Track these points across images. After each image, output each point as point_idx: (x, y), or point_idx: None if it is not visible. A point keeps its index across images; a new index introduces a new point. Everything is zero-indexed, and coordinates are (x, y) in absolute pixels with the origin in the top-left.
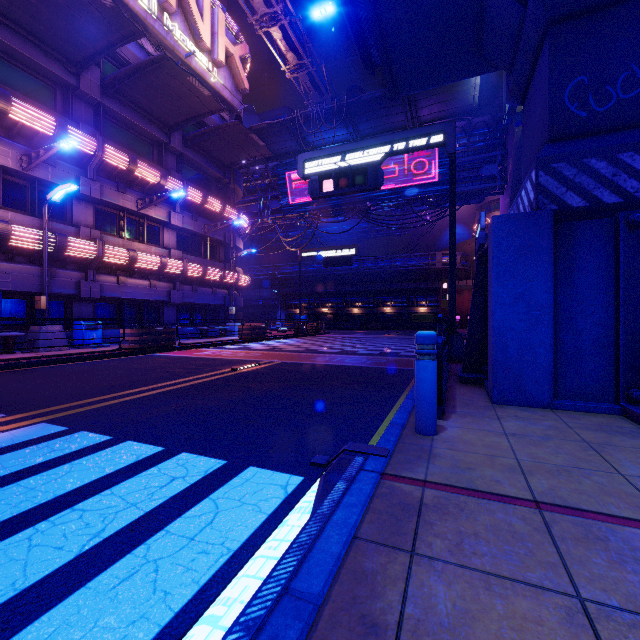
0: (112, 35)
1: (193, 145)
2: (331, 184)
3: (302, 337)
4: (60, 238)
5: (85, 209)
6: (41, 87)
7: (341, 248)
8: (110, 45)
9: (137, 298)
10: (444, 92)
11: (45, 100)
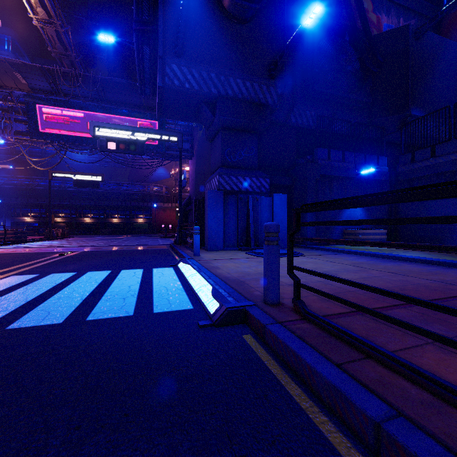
0: None
1: None
2: (114, 145)
3: (55, 240)
4: None
5: None
6: None
7: (90, 175)
8: None
9: None
10: None
11: None
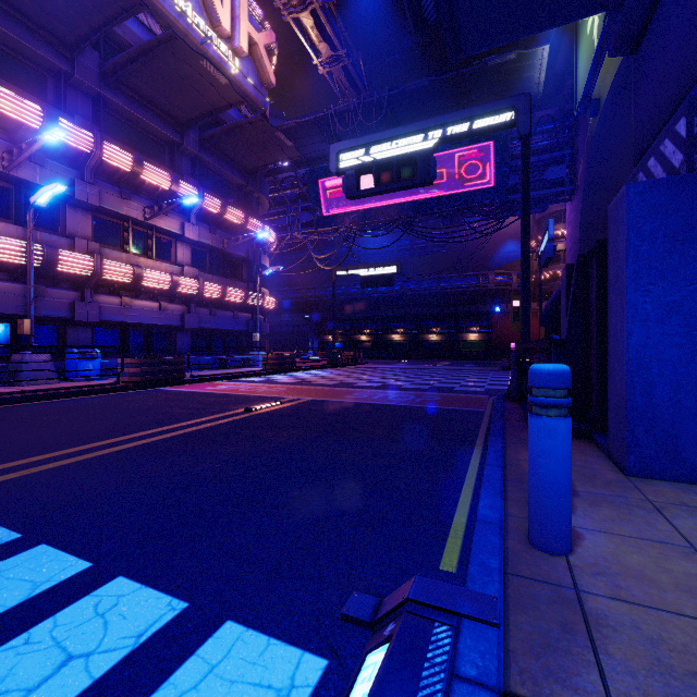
0: (109, 8)
1: (211, 146)
2: (371, 180)
3: (336, 368)
4: (49, 250)
5: (82, 218)
6: (29, 73)
7: (381, 265)
8: (108, 21)
9: (144, 322)
10: (503, 80)
11: (33, 89)
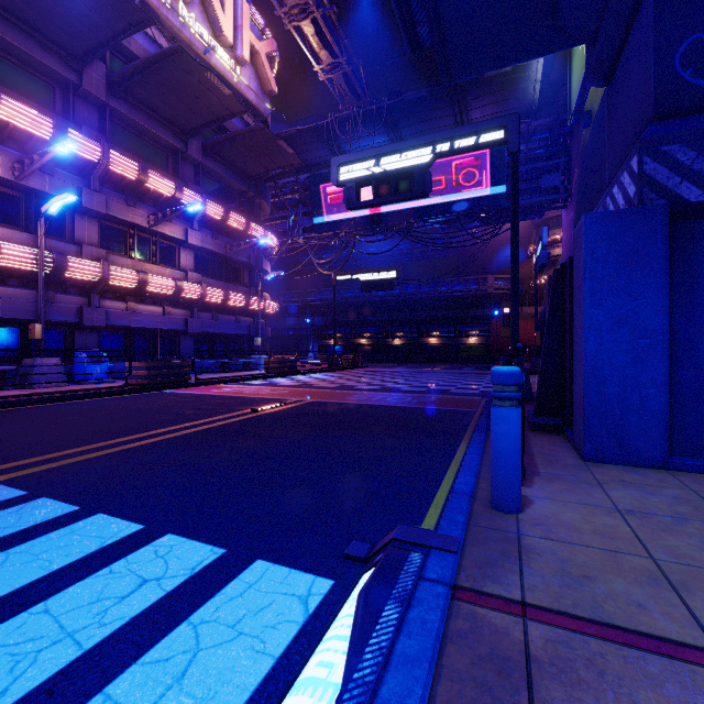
0: (117, 23)
1: (213, 154)
2: (370, 192)
3: (337, 371)
4: (58, 257)
5: (89, 225)
6: (38, 85)
7: (381, 270)
8: (115, 35)
9: (149, 327)
10: (499, 90)
11: (42, 100)
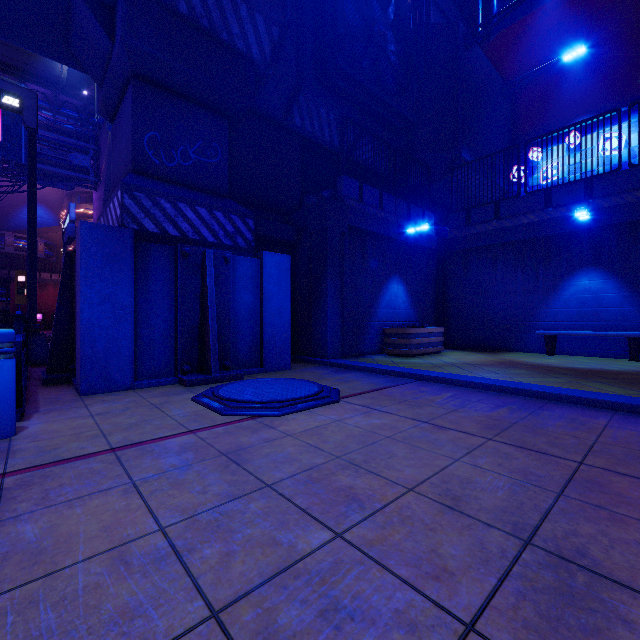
0: None
1: None
2: None
3: None
4: None
5: None
6: None
7: None
8: None
9: None
10: None
11: None
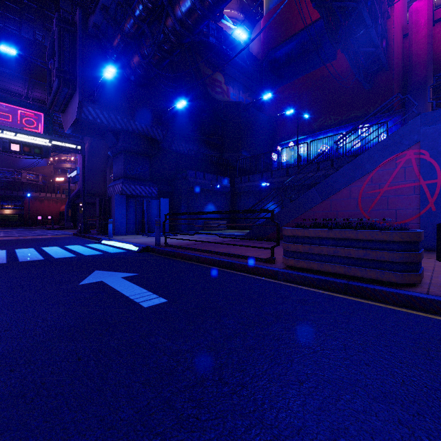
0: None
1: None
2: (18, 147)
3: None
4: None
5: None
6: None
7: None
8: None
9: None
10: None
11: None
